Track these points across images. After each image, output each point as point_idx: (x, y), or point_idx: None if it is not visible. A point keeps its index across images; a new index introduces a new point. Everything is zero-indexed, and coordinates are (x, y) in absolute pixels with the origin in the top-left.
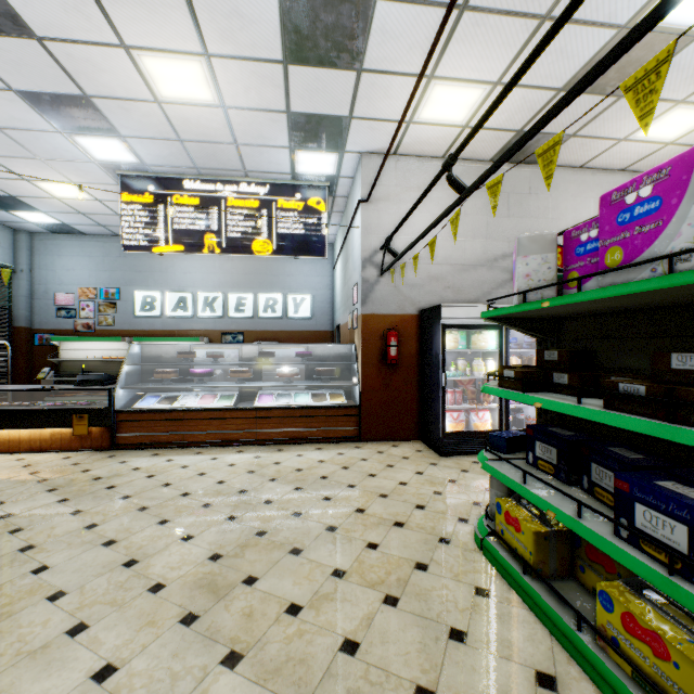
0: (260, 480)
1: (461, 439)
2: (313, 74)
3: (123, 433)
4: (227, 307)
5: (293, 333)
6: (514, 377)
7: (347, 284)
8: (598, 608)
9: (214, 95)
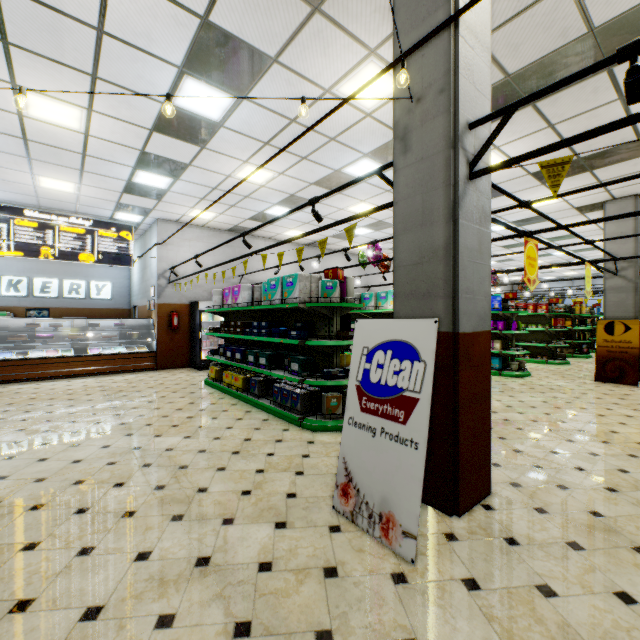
0: (108, 383)
1: (209, 362)
2: (137, 197)
3: None
4: (32, 288)
5: (96, 310)
6: (212, 329)
7: (146, 282)
8: (223, 377)
9: (75, 191)
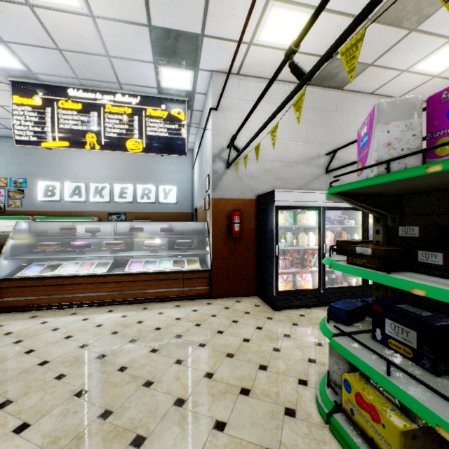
0: (121, 342)
1: (290, 296)
2: None
3: (6, 298)
4: (113, 194)
5: (163, 214)
6: (373, 256)
7: (202, 177)
8: None
9: (81, 2)
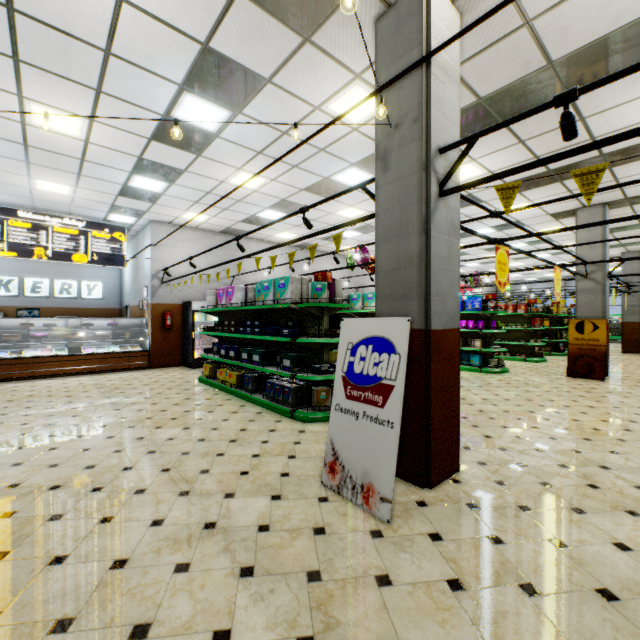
0: (103, 381)
1: (202, 361)
2: (131, 200)
3: None
4: (23, 288)
5: (87, 310)
6: (206, 328)
7: (138, 283)
8: (217, 374)
9: (71, 194)
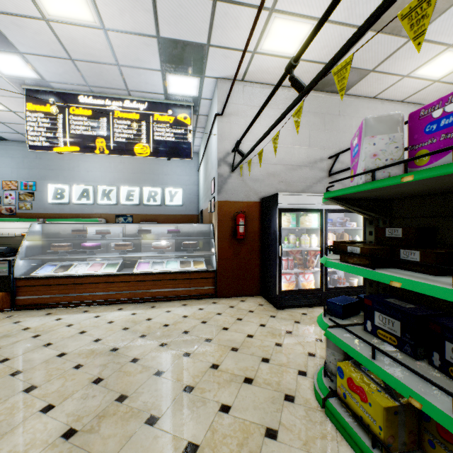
0: (132, 337)
1: (292, 296)
2: None
3: (21, 296)
4: (120, 197)
5: (169, 216)
6: (361, 254)
7: (207, 180)
8: None
9: (94, 16)
